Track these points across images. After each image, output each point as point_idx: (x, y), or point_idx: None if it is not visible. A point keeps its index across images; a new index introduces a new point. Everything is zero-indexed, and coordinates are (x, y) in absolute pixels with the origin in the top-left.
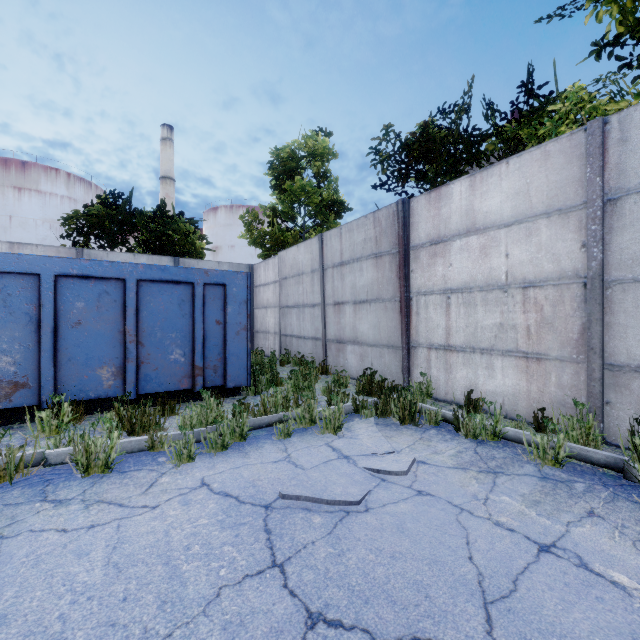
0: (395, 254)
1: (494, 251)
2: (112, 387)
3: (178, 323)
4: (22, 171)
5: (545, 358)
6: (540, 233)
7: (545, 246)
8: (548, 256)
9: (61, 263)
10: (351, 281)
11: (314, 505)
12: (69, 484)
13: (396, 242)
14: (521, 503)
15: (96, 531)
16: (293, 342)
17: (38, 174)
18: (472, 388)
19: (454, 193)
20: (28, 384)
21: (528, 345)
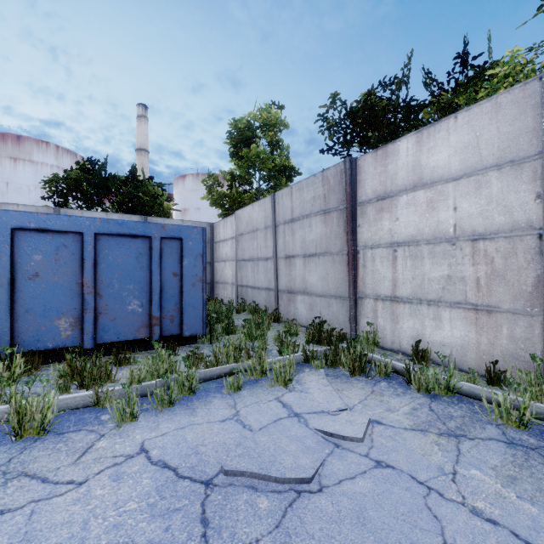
0: (343, 210)
1: (442, 205)
2: (70, 337)
3: (136, 275)
4: (17, 144)
5: (496, 310)
6: (490, 185)
7: (496, 198)
8: (499, 208)
9: (18, 217)
10: (301, 236)
11: (261, 481)
12: None
13: (344, 199)
14: (495, 480)
15: (3, 521)
16: (248, 292)
17: (31, 146)
18: (419, 338)
19: (401, 150)
20: None
21: (477, 297)
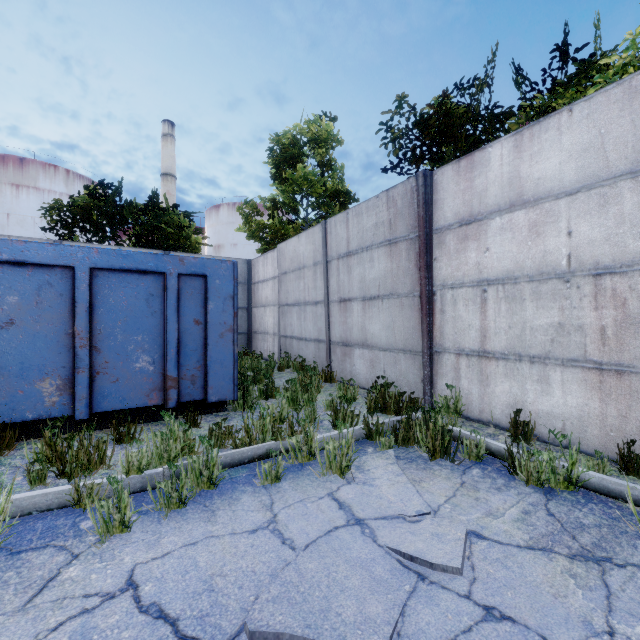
0: (414, 239)
1: (550, 228)
2: (57, 404)
3: (145, 323)
4: (20, 168)
5: (630, 371)
6: (622, 200)
7: (630, 217)
8: (635, 231)
9: None
10: (359, 274)
11: None
12: None
13: (415, 224)
14: None
15: None
16: (293, 344)
17: (36, 171)
18: (518, 406)
19: (492, 158)
20: None
21: (602, 353)
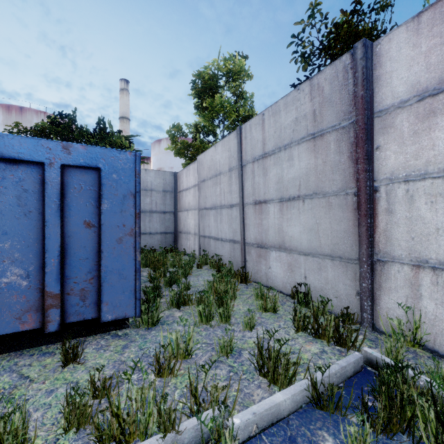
0: (347, 127)
1: None
2: None
3: (15, 226)
4: (20, 114)
5: None
6: None
7: None
8: None
9: None
10: (276, 174)
11: None
12: None
13: (349, 109)
14: None
15: None
16: (211, 243)
17: (31, 116)
18: None
19: None
20: None
21: None
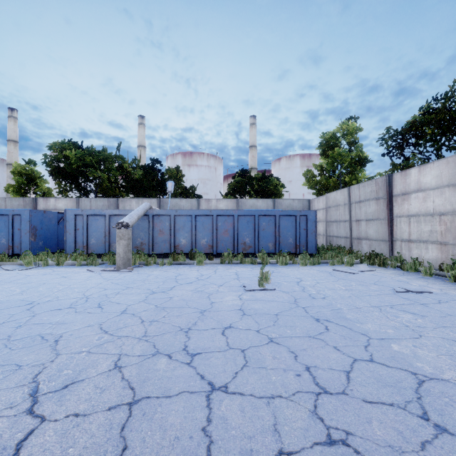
0: (385, 199)
1: (428, 199)
2: (272, 249)
3: (291, 229)
4: (190, 157)
5: (447, 244)
6: (445, 193)
7: (447, 199)
8: (448, 203)
9: (260, 212)
10: (364, 210)
11: (341, 273)
12: (279, 266)
13: (385, 193)
14: (404, 278)
15: (293, 270)
16: (334, 239)
17: (196, 157)
18: (419, 258)
19: (412, 173)
20: (252, 246)
21: (441, 239)
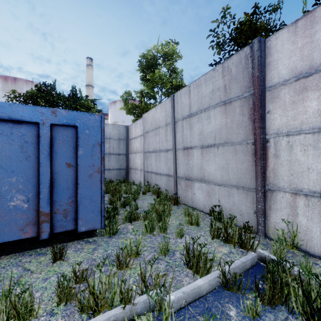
0: (248, 97)
1: None
2: None
3: (19, 166)
4: (14, 82)
5: None
6: None
7: None
8: None
9: None
10: (199, 129)
11: None
12: None
13: (249, 85)
14: None
15: None
16: (152, 177)
17: (22, 84)
18: None
19: None
20: None
21: None
